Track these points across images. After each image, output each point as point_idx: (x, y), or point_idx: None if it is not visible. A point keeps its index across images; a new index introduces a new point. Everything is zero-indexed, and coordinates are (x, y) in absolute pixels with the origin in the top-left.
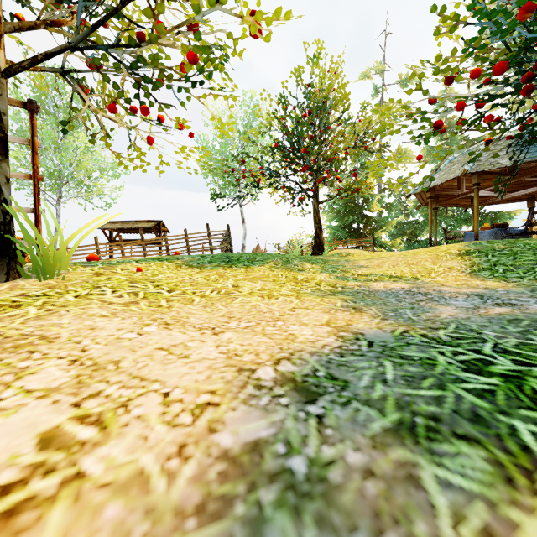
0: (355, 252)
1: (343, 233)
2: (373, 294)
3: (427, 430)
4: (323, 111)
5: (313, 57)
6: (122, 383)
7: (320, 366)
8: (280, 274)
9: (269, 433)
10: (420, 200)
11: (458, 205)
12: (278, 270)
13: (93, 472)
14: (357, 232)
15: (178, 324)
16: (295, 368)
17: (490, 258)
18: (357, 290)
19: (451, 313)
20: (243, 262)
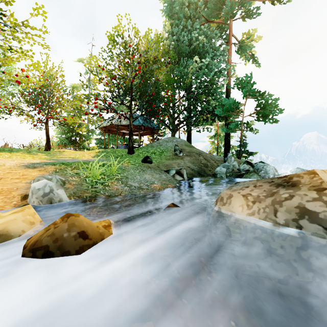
0: (67, 151)
1: (66, 141)
2: (58, 159)
3: (47, 164)
4: (50, 87)
5: (45, 61)
6: (1, 163)
7: (36, 163)
8: (27, 155)
9: (27, 165)
10: (102, 130)
11: (119, 134)
12: (25, 154)
13: (7, 165)
14: (75, 141)
15: (1, 160)
16: (31, 163)
17: (102, 153)
18: (54, 159)
19: (70, 161)
20: (7, 151)
